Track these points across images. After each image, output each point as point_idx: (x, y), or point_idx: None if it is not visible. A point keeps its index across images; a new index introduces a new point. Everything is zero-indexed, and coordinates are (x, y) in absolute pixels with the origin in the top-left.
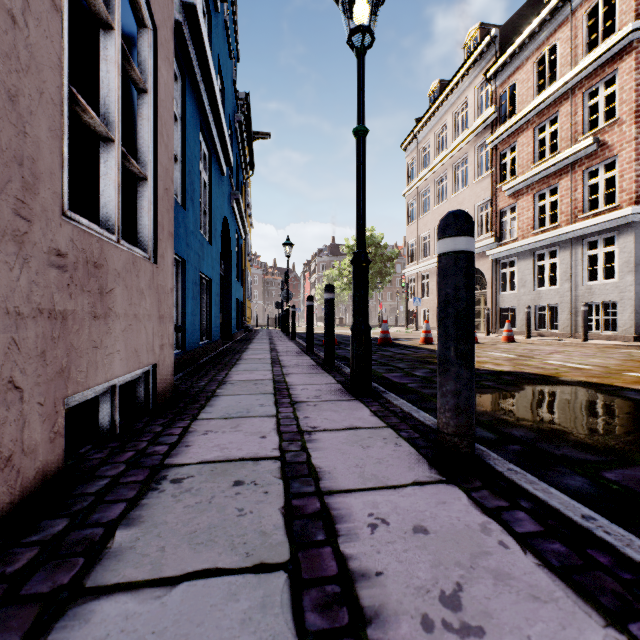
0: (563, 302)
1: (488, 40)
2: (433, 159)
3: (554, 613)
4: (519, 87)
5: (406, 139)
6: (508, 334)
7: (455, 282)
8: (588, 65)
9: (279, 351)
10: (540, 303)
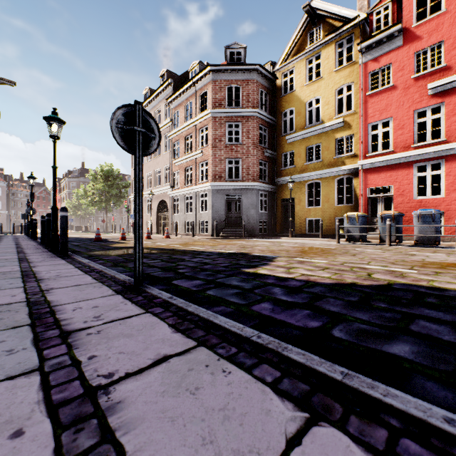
0: (194, 220)
1: (168, 83)
2: None
3: (56, 260)
4: (180, 114)
5: None
6: (167, 234)
7: (62, 221)
8: (200, 118)
9: (22, 244)
10: (187, 220)
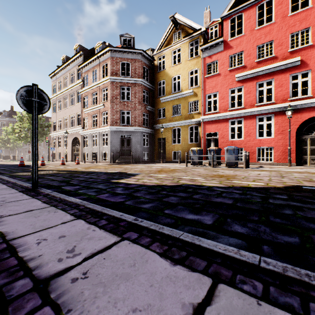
0: (98, 151)
1: (80, 54)
2: (63, 88)
3: None
4: (88, 77)
5: (51, 74)
6: (77, 161)
7: None
8: (102, 82)
9: None
10: (93, 151)
